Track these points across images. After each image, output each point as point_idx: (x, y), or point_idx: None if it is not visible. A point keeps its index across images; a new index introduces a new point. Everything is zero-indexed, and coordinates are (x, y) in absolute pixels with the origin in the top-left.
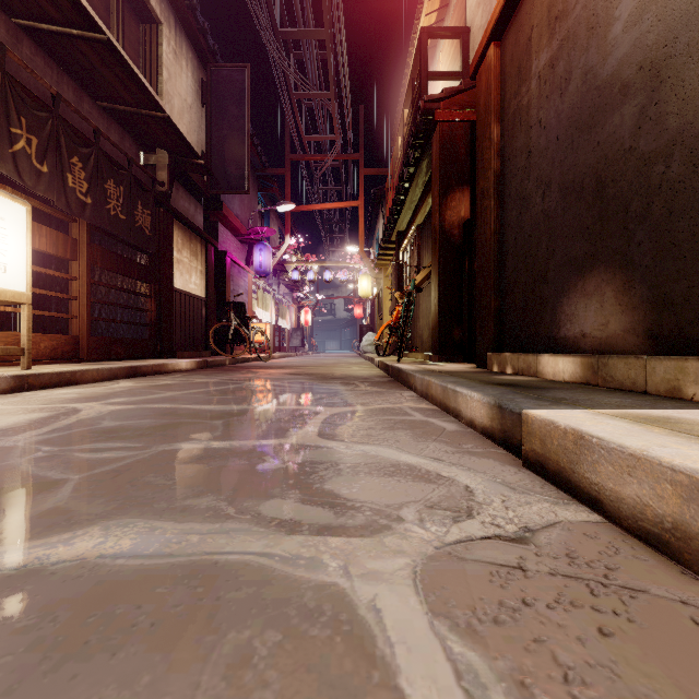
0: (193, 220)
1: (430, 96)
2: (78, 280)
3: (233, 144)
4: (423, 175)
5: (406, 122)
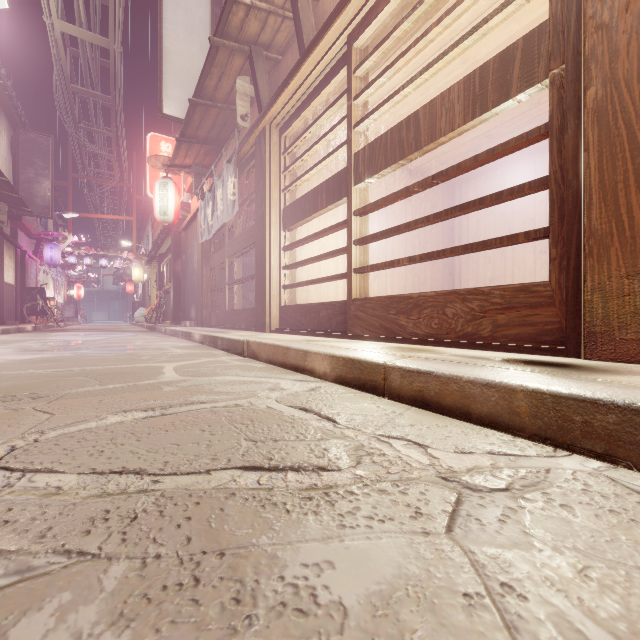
0: (6, 232)
1: None
2: None
3: (39, 185)
4: (170, 240)
5: None
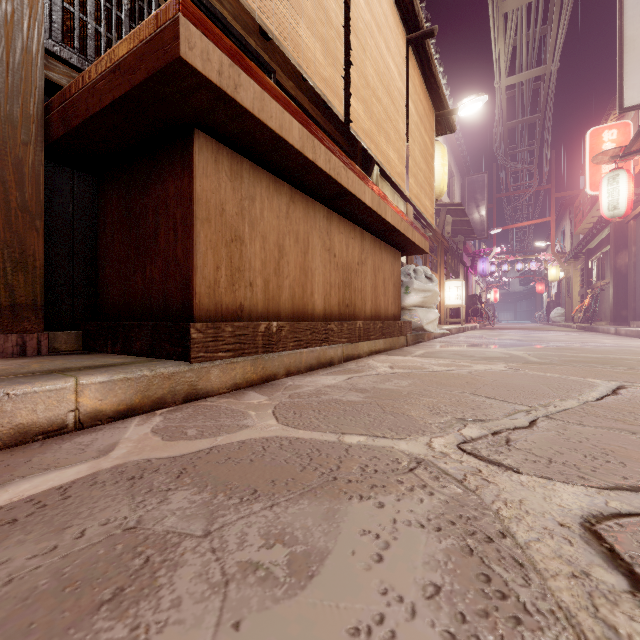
0: None
1: None
2: None
3: (478, 214)
4: (605, 232)
5: None
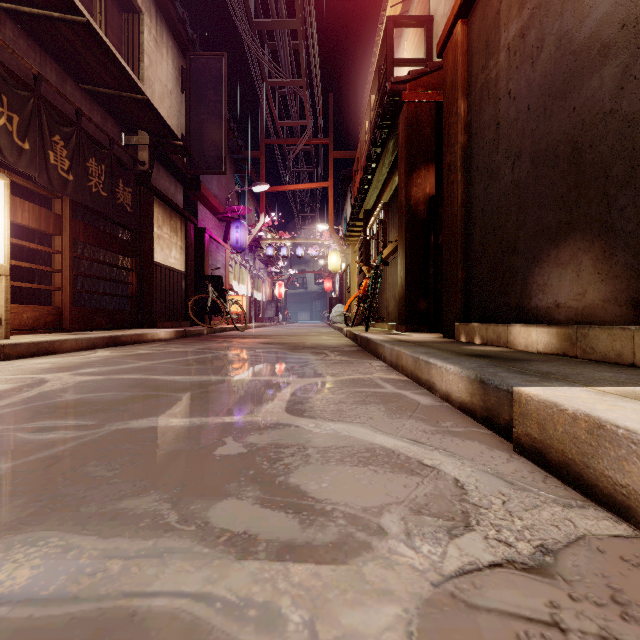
0: (174, 198)
1: (397, 78)
2: (60, 253)
3: (211, 128)
4: (389, 155)
5: (373, 107)
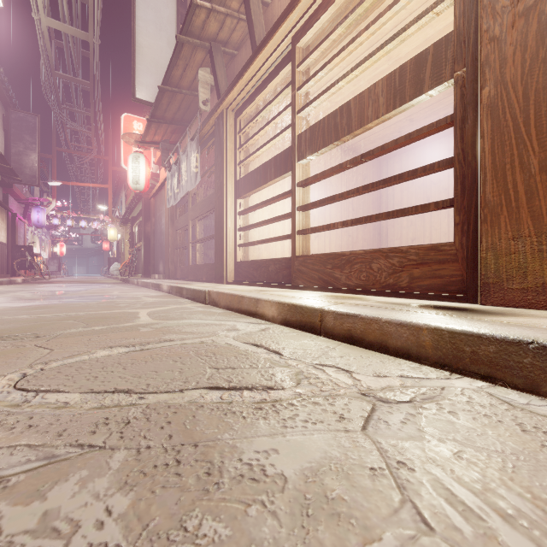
0: None
1: None
2: None
3: (27, 157)
4: (141, 205)
5: None
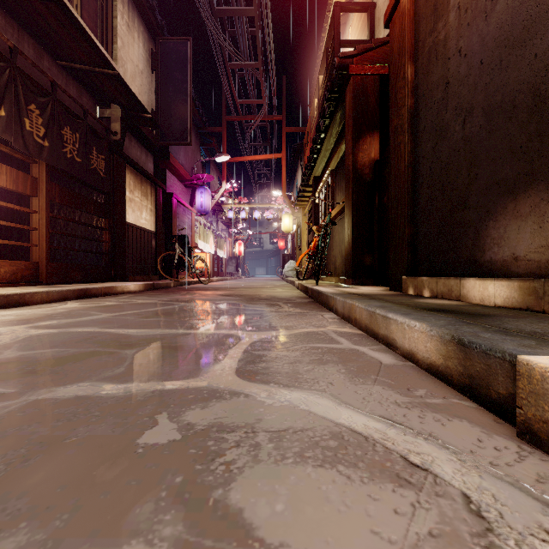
0: (144, 166)
1: (345, 53)
2: (37, 213)
3: (177, 104)
4: (336, 125)
5: (321, 86)
